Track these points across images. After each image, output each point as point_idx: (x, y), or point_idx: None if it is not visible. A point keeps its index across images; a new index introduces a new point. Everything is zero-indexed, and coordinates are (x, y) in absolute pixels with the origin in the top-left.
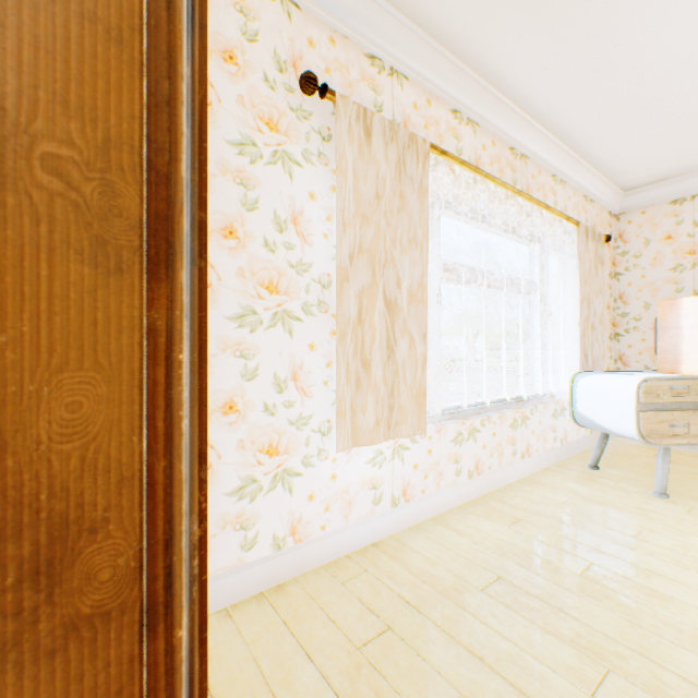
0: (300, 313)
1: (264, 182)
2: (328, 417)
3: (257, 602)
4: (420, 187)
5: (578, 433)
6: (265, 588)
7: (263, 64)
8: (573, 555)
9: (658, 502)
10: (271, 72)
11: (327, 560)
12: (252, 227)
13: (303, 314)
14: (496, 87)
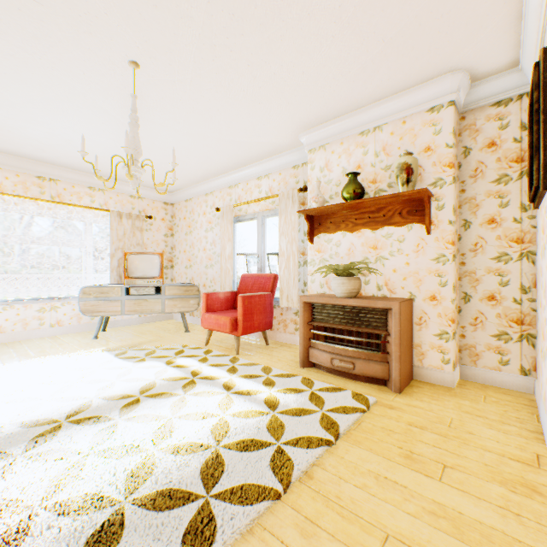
0: None
1: None
2: None
3: None
4: None
5: (124, 316)
6: None
7: None
8: None
9: (87, 340)
10: None
11: None
12: None
13: None
14: (6, 152)
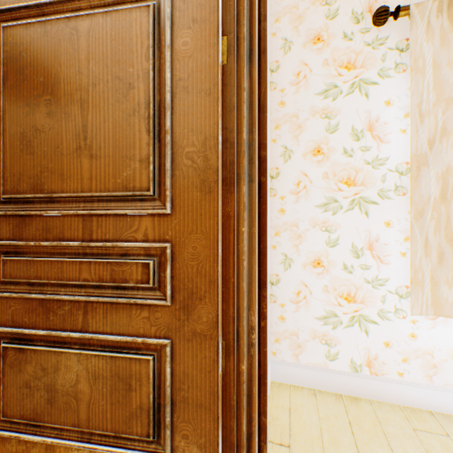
0: (375, 198)
1: (343, 109)
2: (406, 283)
3: (335, 398)
4: None
5: None
6: (343, 393)
7: (342, 28)
8: None
9: None
10: (348, 29)
11: (404, 403)
12: (333, 143)
13: (378, 198)
14: None
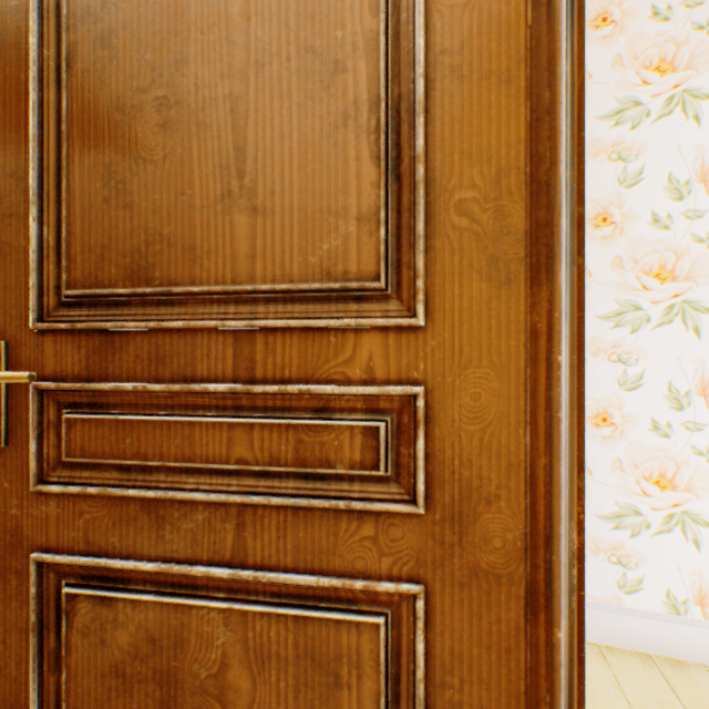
0: None
1: (650, 144)
2: None
3: (641, 662)
4: None
5: None
6: (652, 651)
7: None
8: None
9: None
10: (661, 0)
11: None
12: (632, 205)
13: None
14: None
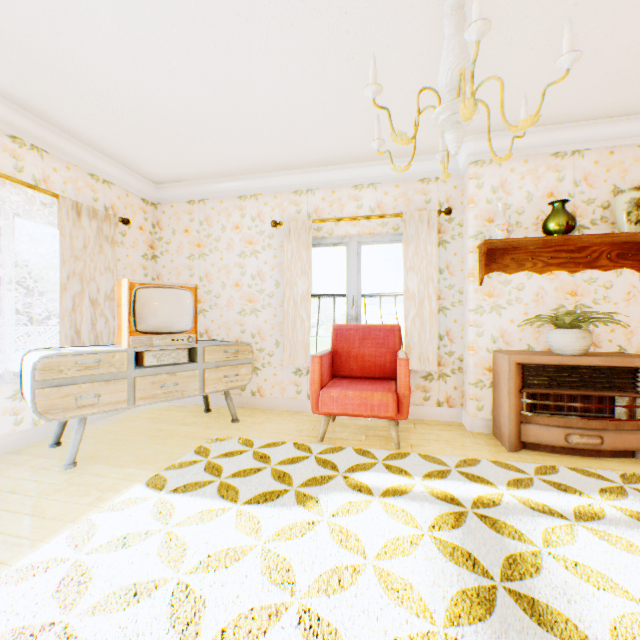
0: None
1: None
2: None
3: None
4: None
5: None
6: None
7: None
8: None
9: (54, 475)
10: None
11: None
12: None
13: None
14: None
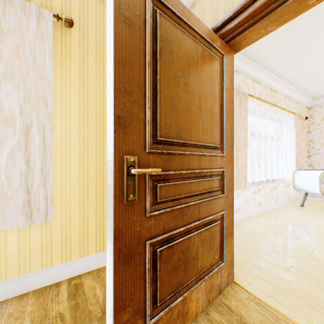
0: None
1: None
2: None
3: None
4: (245, 108)
5: (294, 194)
6: None
7: None
8: (298, 227)
9: None
10: None
11: None
12: None
13: None
14: (267, 70)
